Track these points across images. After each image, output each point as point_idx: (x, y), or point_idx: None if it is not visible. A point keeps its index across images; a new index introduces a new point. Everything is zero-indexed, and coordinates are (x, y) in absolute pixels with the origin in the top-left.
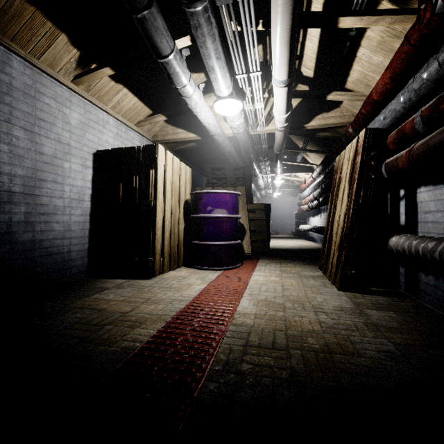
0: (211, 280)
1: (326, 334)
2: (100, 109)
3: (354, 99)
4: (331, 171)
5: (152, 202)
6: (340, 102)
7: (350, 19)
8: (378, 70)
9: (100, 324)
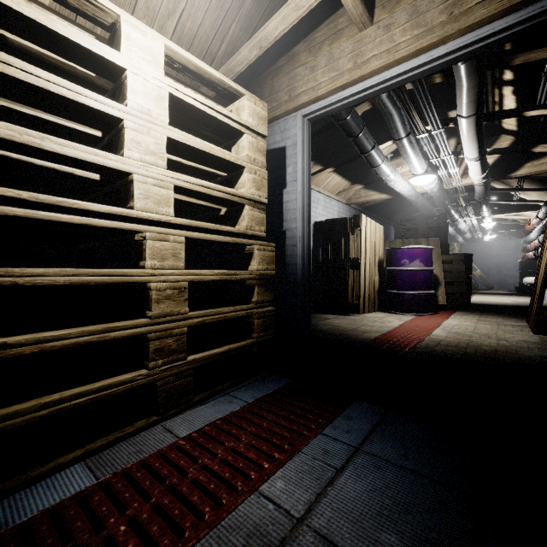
0: (407, 320)
1: (499, 347)
2: (315, 192)
3: None
4: None
5: (357, 259)
6: None
7: (535, 111)
8: None
9: (344, 330)
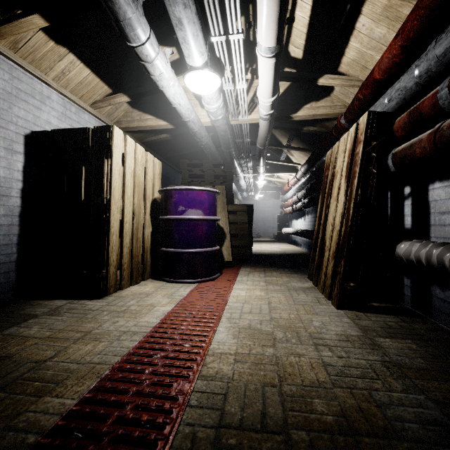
0: (181, 298)
1: (338, 388)
2: (36, 79)
3: (348, 85)
4: (319, 169)
5: (105, 200)
6: (331, 89)
7: None
8: (379, 46)
9: None
